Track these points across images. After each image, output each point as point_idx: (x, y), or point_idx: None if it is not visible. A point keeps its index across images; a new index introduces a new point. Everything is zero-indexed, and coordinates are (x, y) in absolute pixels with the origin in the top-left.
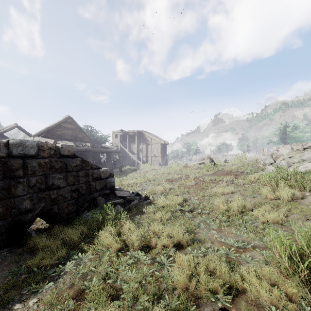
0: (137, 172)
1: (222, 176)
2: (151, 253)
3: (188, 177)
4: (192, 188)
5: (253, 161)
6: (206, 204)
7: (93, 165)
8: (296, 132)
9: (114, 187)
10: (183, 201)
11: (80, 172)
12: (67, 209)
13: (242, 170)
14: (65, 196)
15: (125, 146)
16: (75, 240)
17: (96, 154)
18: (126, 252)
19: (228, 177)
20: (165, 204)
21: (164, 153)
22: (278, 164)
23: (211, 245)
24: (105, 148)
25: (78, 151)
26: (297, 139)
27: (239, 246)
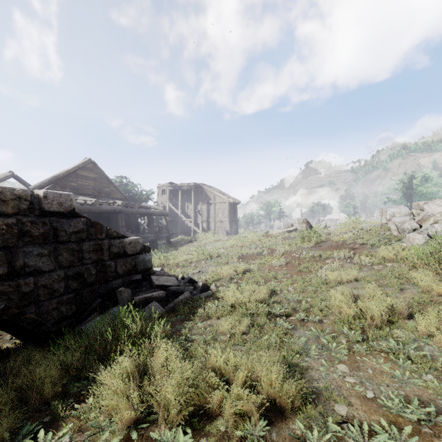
0: (193, 244)
1: (330, 250)
2: (208, 439)
3: (272, 251)
4: (282, 270)
5: (377, 227)
6: (312, 301)
7: (111, 232)
8: (427, 186)
9: (152, 269)
10: (269, 294)
11: (85, 243)
12: (57, 312)
13: (362, 240)
14: (53, 288)
15: (176, 206)
16: (46, 390)
17: (133, 217)
18: (152, 426)
19: (341, 252)
20: (237, 300)
21: (233, 217)
22: (428, 230)
23: (348, 409)
24: (145, 208)
25: (102, 212)
26: (428, 196)
27: (419, 418)
